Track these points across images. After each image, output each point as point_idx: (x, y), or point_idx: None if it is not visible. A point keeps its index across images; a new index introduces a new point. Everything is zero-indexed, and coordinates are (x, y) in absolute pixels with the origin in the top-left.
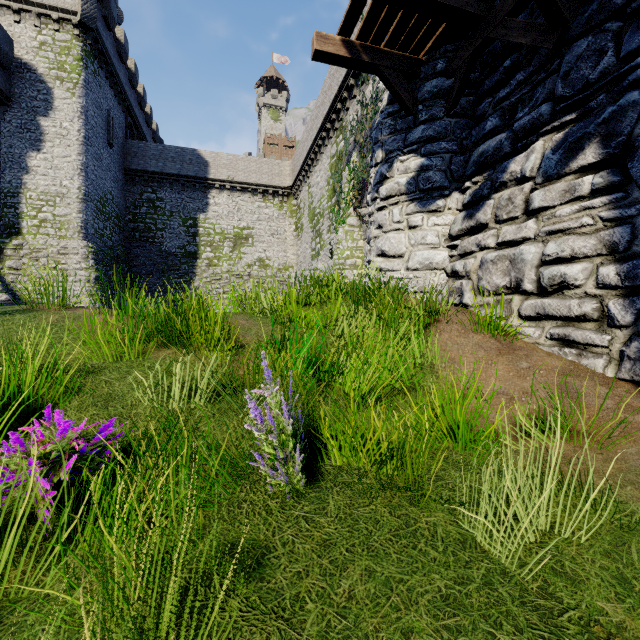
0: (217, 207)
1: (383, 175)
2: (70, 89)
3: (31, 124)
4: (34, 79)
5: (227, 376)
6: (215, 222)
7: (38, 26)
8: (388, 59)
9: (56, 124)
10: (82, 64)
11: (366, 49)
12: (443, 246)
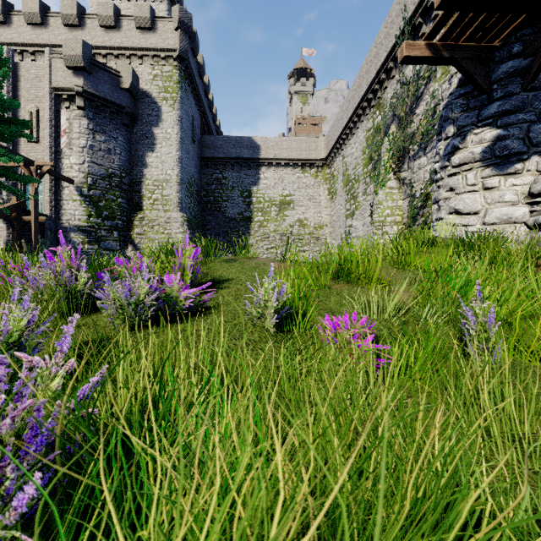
0: (266, 180)
1: (455, 147)
2: (172, 105)
3: (148, 133)
4: (150, 102)
5: (412, 299)
6: (264, 192)
7: (152, 64)
8: (465, 51)
9: (163, 131)
10: (179, 86)
11: (446, 47)
12: (522, 203)
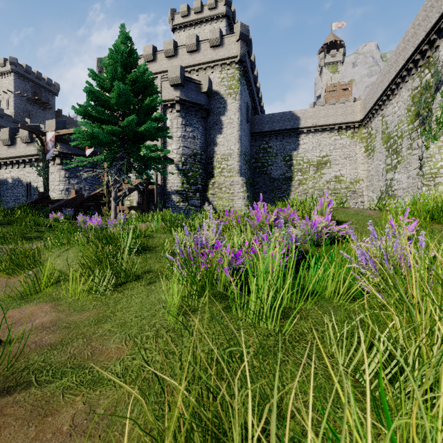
0: (305, 145)
1: None
2: (234, 97)
3: (218, 121)
4: (219, 98)
5: None
6: (303, 155)
7: (221, 70)
8: None
9: (228, 118)
10: (239, 82)
11: None
12: None
